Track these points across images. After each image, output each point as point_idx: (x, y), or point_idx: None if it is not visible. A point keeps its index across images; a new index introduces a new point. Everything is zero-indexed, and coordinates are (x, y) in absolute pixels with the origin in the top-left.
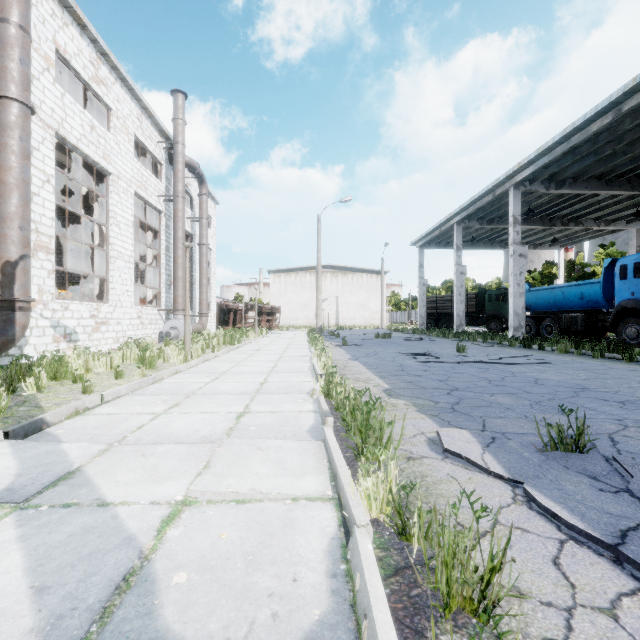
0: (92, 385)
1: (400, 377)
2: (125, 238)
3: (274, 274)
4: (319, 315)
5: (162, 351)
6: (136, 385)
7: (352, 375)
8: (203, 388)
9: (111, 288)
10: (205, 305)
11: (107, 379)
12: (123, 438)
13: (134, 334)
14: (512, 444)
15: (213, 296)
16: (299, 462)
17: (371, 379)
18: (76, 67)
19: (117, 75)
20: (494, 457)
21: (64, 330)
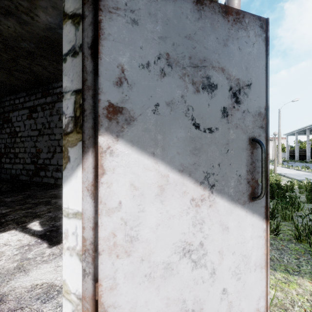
0: None
1: None
2: None
3: None
4: None
5: None
6: None
7: None
8: None
9: None
10: None
11: None
12: None
13: None
14: None
15: None
16: None
17: None
18: None
19: None
20: None
21: None
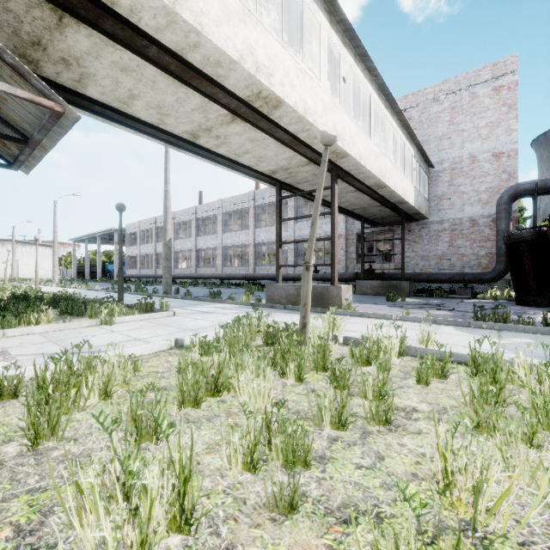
0: None
1: None
2: None
3: None
4: (14, 273)
5: None
6: None
7: None
8: None
9: None
10: None
11: None
12: None
13: None
14: None
15: None
16: None
17: None
18: None
19: None
20: None
21: None
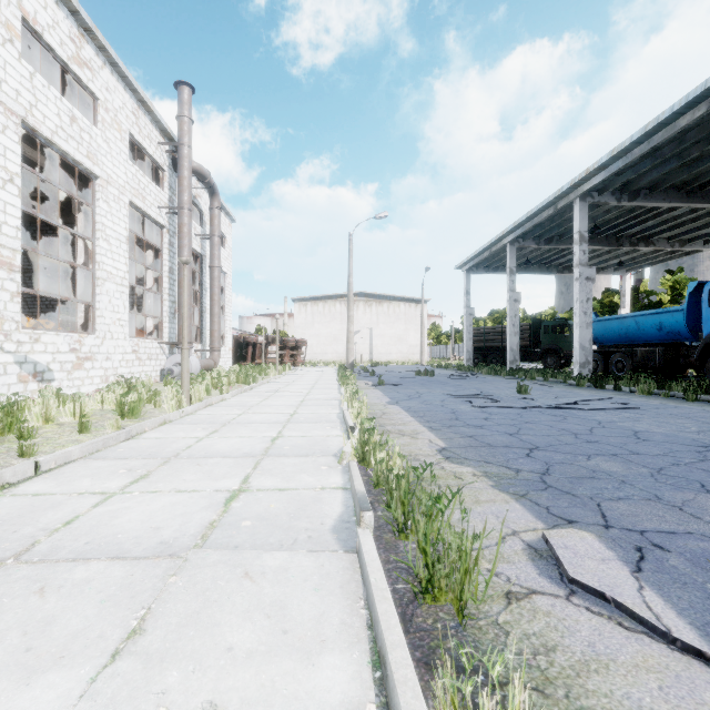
0: (34, 445)
1: (456, 429)
2: (117, 256)
3: (299, 303)
4: (350, 349)
5: (158, 393)
6: (98, 444)
7: (393, 426)
8: (192, 447)
9: (98, 316)
10: (217, 337)
11: (68, 433)
12: (29, 547)
13: (128, 372)
14: (676, 562)
15: (228, 327)
16: (314, 610)
17: (419, 432)
18: (50, 42)
19: (106, 58)
20: (663, 598)
21: (34, 367)
